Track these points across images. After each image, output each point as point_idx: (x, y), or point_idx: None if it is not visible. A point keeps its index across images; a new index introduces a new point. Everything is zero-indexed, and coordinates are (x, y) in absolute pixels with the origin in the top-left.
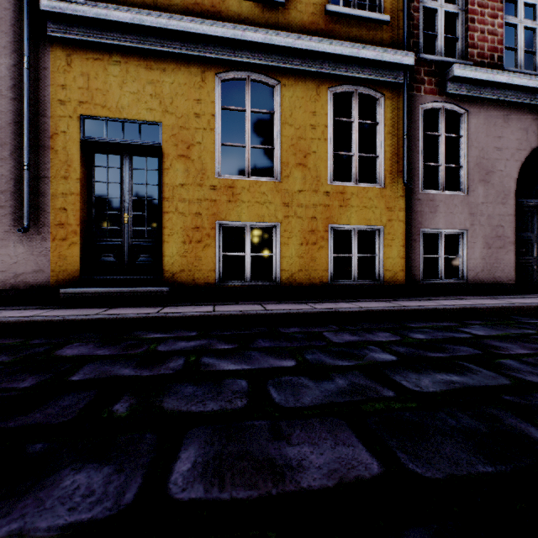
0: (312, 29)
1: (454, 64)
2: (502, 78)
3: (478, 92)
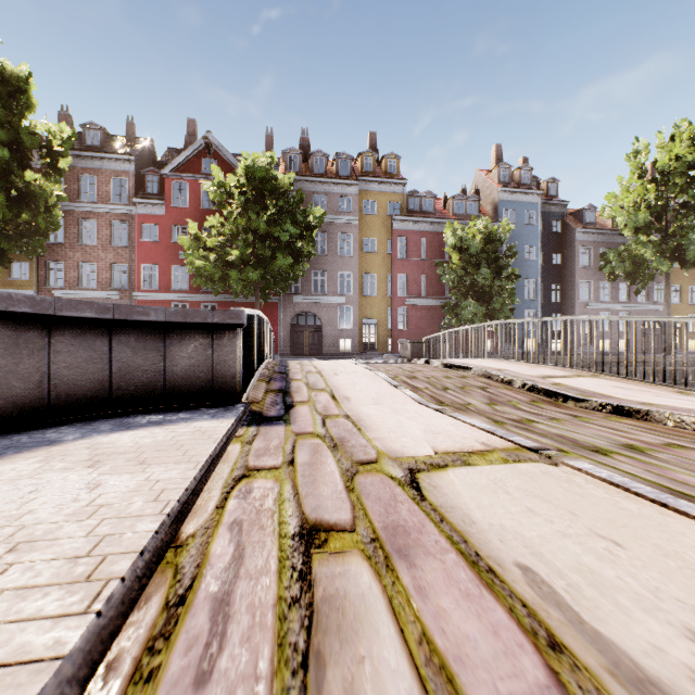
0: (5, 284)
1: (53, 290)
2: (71, 293)
3: (67, 296)
